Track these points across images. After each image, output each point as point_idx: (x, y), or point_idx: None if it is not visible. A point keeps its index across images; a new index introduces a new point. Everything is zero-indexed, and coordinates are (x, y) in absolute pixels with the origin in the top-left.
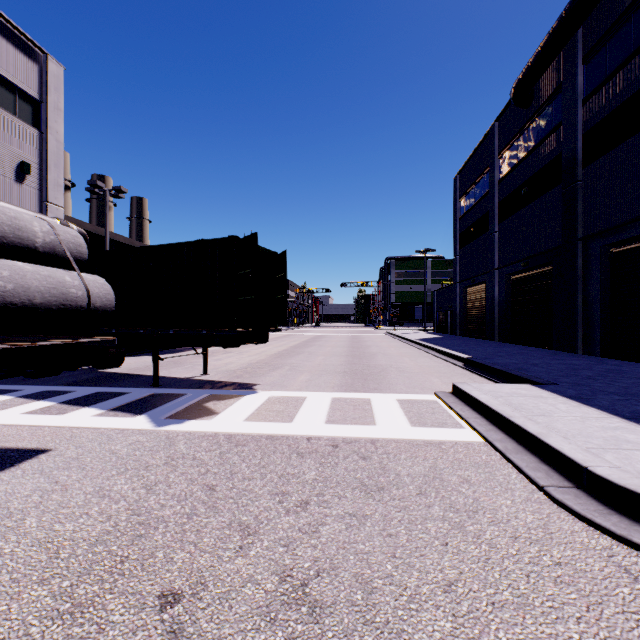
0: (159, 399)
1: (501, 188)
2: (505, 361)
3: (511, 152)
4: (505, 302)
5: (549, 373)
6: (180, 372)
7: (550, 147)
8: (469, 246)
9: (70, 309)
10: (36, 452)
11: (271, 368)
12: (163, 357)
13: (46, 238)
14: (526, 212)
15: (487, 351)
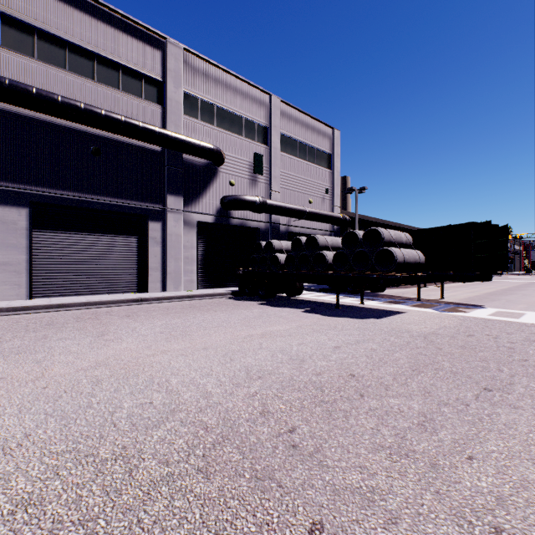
0: (428, 305)
1: None
2: None
3: None
4: None
5: None
6: (423, 297)
7: None
8: None
9: (415, 263)
10: (402, 312)
11: (489, 300)
12: (400, 290)
13: (404, 239)
14: None
15: None
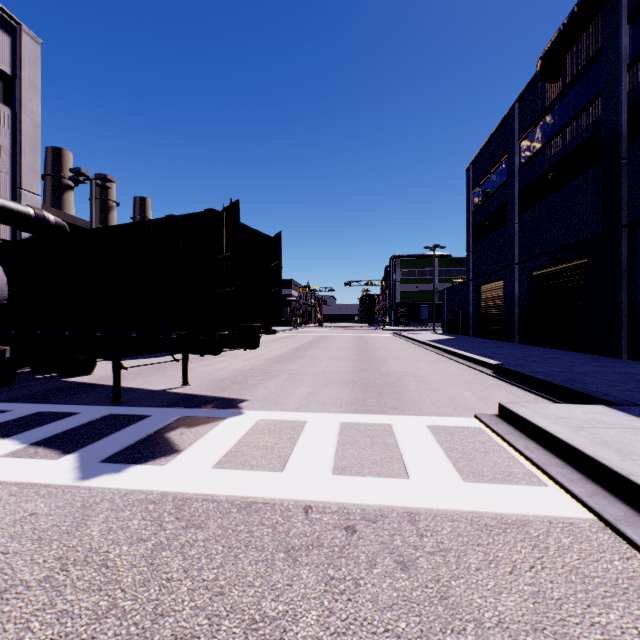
0: (110, 424)
1: (522, 175)
2: (545, 369)
3: (534, 135)
4: (527, 300)
5: (613, 387)
6: (157, 382)
7: (584, 124)
8: (484, 240)
9: None
10: None
11: (266, 376)
12: (147, 362)
13: None
14: (553, 199)
15: (514, 355)
